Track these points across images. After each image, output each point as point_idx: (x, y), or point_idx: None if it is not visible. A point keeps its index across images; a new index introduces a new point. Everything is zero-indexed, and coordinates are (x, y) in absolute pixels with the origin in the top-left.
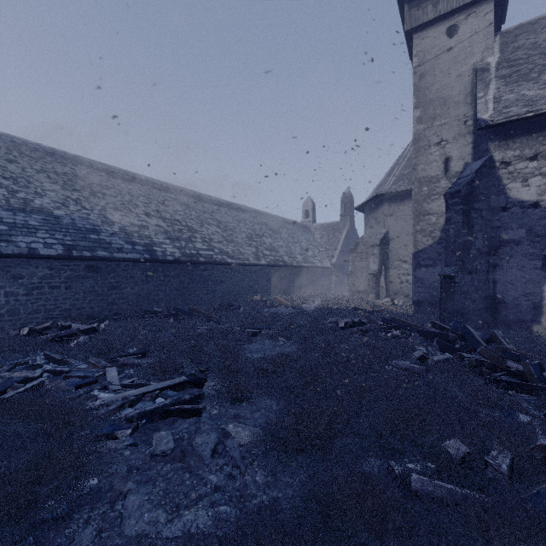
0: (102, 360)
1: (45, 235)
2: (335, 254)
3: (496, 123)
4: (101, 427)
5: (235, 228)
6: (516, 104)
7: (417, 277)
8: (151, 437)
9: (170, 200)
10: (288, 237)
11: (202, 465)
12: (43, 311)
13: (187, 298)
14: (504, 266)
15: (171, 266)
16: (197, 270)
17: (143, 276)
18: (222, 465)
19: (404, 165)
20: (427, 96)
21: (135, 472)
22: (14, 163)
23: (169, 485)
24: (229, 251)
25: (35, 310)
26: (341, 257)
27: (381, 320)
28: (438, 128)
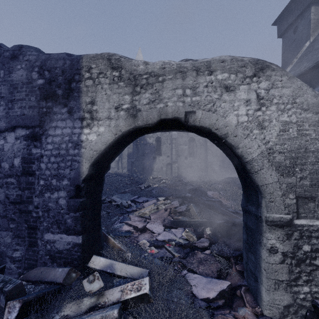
0: None
1: None
2: None
3: None
4: None
5: None
6: None
7: (128, 162)
8: None
9: None
10: None
11: None
12: None
13: None
14: (146, 159)
15: None
16: None
17: None
18: None
19: None
20: None
21: None
22: None
23: None
24: None
25: None
26: None
27: (115, 174)
28: None
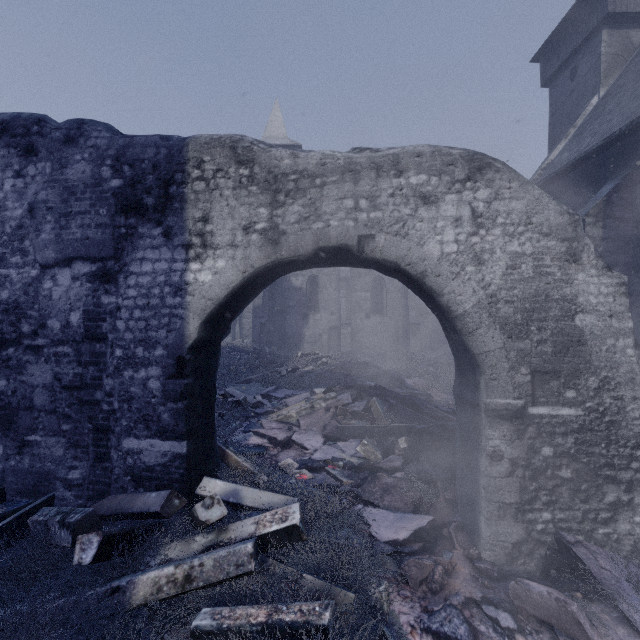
0: None
1: None
2: None
3: None
4: None
5: None
6: None
7: (255, 324)
8: None
9: None
10: None
11: None
12: None
13: None
14: (289, 318)
15: None
16: None
17: None
18: None
19: None
20: None
21: None
22: None
23: None
24: None
25: None
26: None
27: (228, 348)
28: None
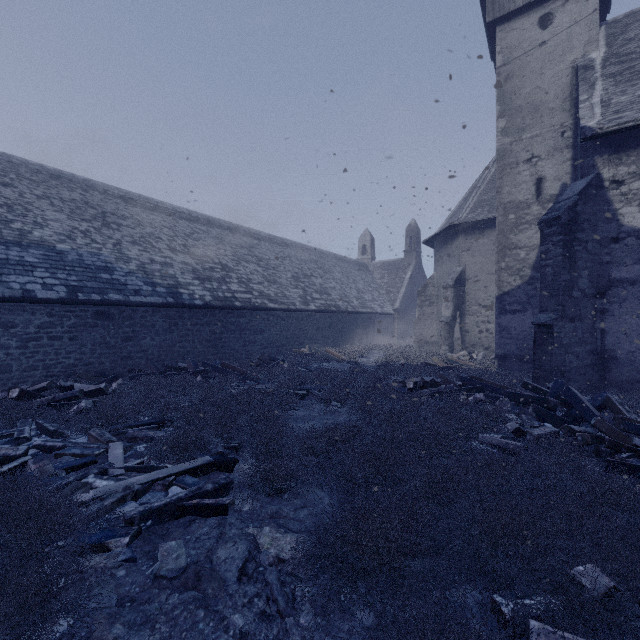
0: (107, 432)
1: (45, 274)
2: (398, 298)
3: (607, 131)
4: (89, 534)
5: (278, 266)
6: (631, 108)
7: (502, 326)
8: (157, 546)
9: (200, 232)
10: (342, 277)
11: (224, 595)
12: (41, 368)
13: (219, 350)
14: (615, 312)
15: (200, 312)
16: (232, 316)
17: (166, 325)
18: (252, 596)
19: (484, 189)
20: (515, 102)
21: (128, 605)
22: (9, 187)
23: (174, 630)
24: (270, 294)
25: (31, 367)
26: (406, 301)
27: (460, 379)
28: (529, 141)
